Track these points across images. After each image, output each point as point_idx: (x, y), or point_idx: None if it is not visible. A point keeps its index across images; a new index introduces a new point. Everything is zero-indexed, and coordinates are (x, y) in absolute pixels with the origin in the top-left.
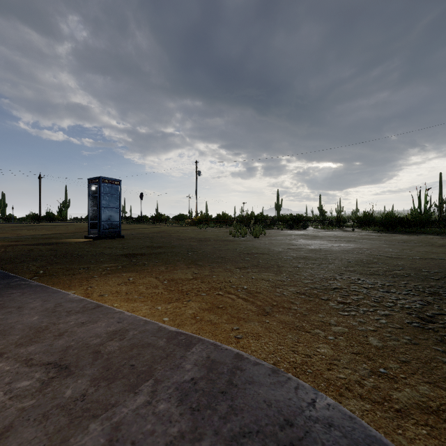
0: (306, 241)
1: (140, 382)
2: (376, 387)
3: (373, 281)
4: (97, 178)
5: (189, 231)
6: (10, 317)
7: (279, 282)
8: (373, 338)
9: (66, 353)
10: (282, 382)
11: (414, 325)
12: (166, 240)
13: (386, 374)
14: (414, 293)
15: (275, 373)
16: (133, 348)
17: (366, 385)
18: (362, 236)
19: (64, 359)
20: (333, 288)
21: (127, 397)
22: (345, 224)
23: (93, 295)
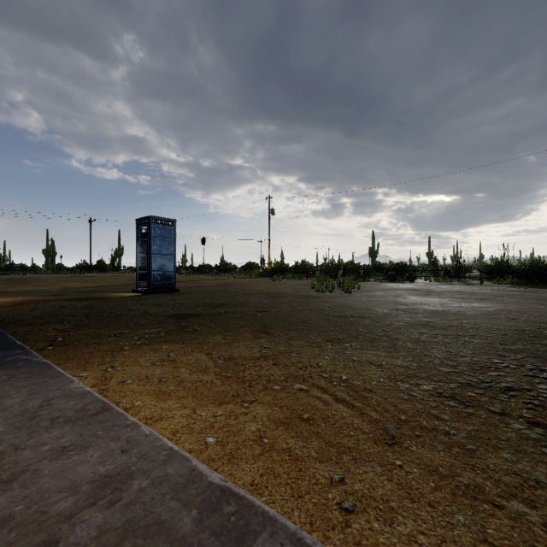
0: (419, 298)
1: None
2: None
3: None
4: (147, 218)
5: (260, 283)
6: None
7: (399, 369)
8: None
9: None
10: None
11: None
12: (230, 296)
13: None
14: None
15: None
16: (126, 535)
17: None
18: (499, 292)
19: None
20: (505, 388)
21: None
22: (468, 275)
23: (110, 382)
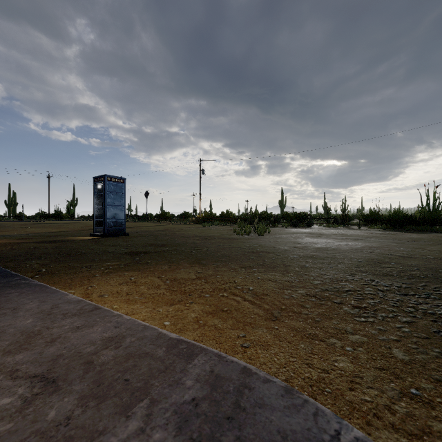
0: (311, 239)
1: (134, 402)
2: (410, 414)
3: (388, 283)
4: (102, 177)
5: (194, 228)
6: (4, 319)
7: (286, 283)
8: (397, 350)
9: (56, 363)
10: (298, 406)
11: (441, 335)
12: (170, 238)
13: (419, 397)
14: (435, 297)
15: (289, 394)
16: (129, 358)
17: (398, 412)
18: (369, 234)
19: (52, 371)
20: (346, 290)
21: (117, 422)
22: (351, 222)
23: (92, 296)
